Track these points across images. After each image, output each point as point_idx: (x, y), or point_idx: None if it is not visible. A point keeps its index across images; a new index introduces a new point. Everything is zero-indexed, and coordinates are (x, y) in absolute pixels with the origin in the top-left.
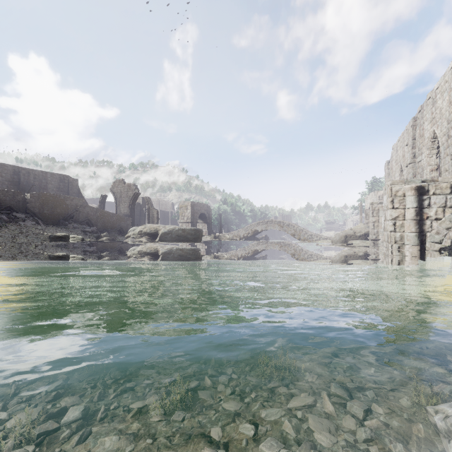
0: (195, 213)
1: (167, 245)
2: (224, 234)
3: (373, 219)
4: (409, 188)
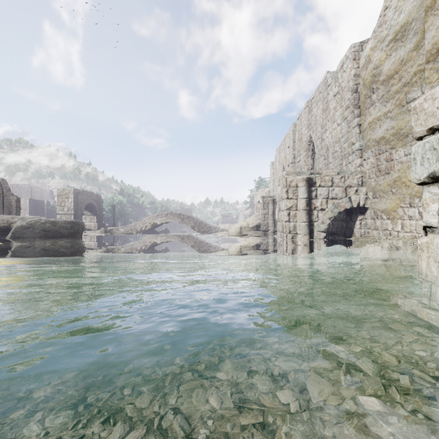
0: (80, 203)
1: (25, 243)
2: (117, 228)
3: (264, 212)
4: (301, 179)
